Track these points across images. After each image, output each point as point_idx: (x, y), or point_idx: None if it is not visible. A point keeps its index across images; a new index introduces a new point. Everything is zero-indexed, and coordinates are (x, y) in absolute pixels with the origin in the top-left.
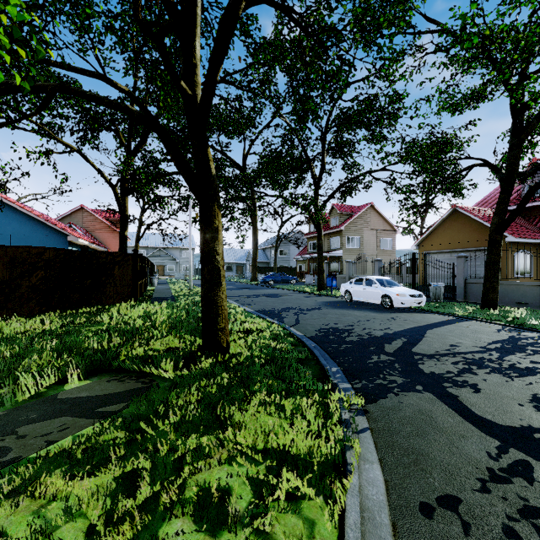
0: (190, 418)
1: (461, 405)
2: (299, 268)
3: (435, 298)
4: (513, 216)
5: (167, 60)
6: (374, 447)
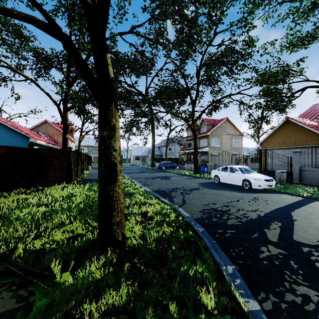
0: None
1: None
2: (180, 159)
3: (280, 181)
4: None
5: None
6: None
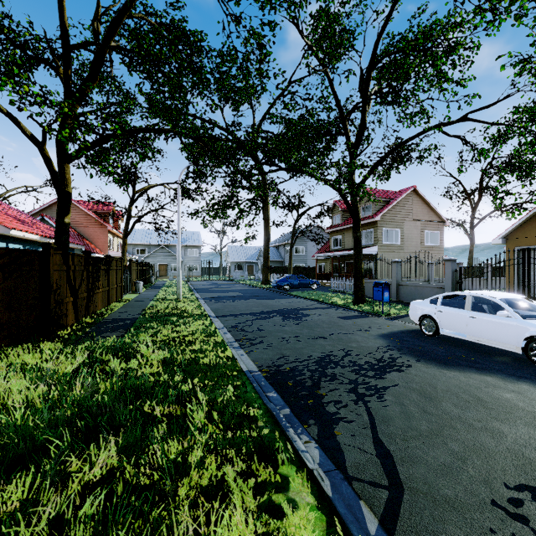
0: None
1: None
2: (318, 268)
3: None
4: None
5: None
6: None
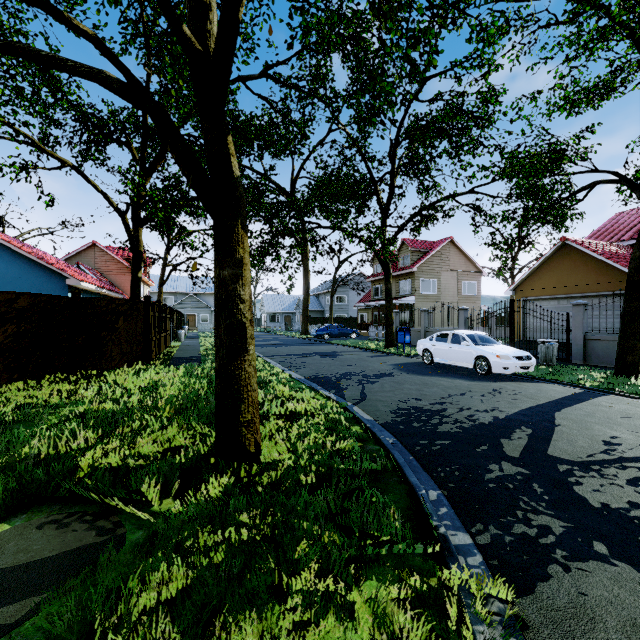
0: None
1: None
2: (360, 319)
3: (546, 360)
4: None
5: None
6: None
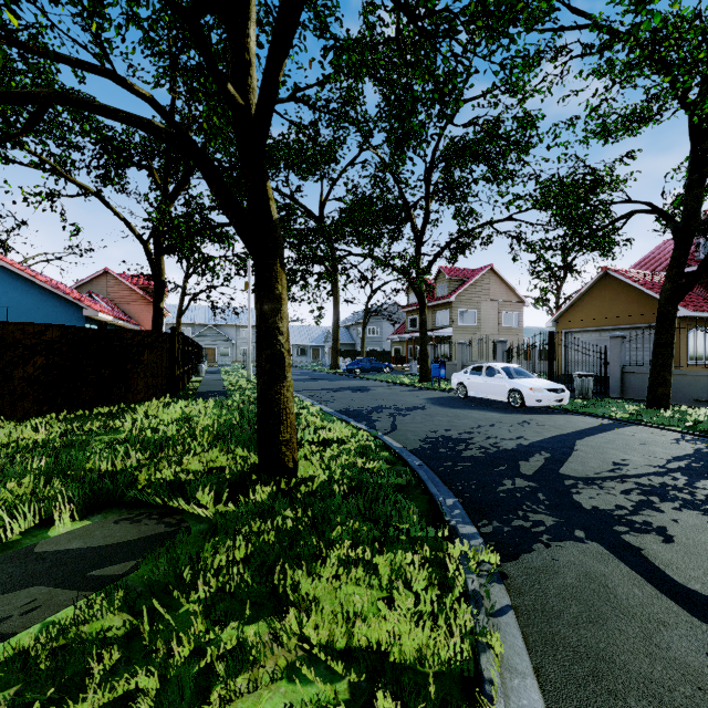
0: (231, 589)
1: (650, 565)
2: (394, 352)
3: (582, 393)
4: (692, 280)
5: (206, 51)
6: (523, 644)
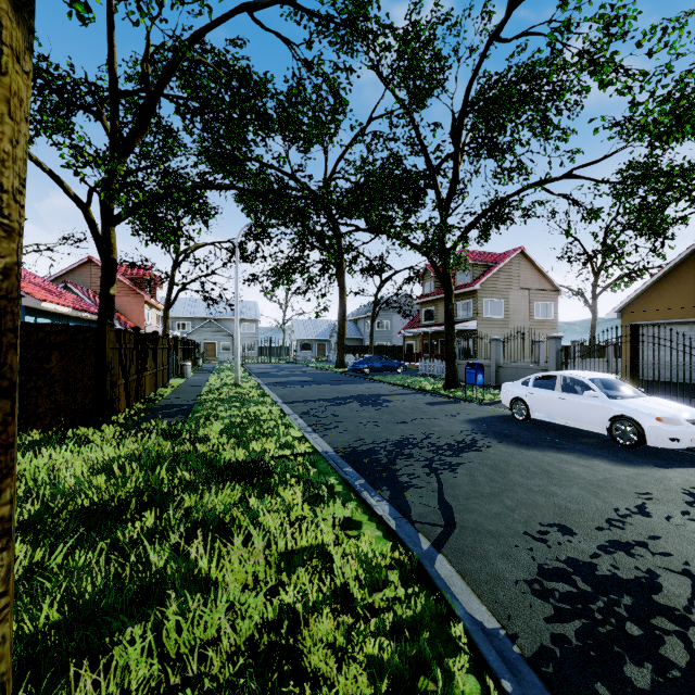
0: None
1: None
2: (406, 348)
3: None
4: None
5: None
6: None
